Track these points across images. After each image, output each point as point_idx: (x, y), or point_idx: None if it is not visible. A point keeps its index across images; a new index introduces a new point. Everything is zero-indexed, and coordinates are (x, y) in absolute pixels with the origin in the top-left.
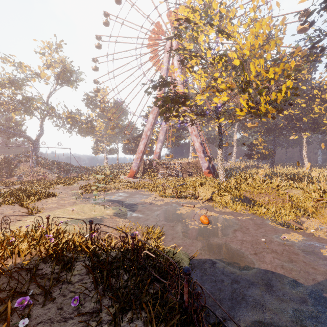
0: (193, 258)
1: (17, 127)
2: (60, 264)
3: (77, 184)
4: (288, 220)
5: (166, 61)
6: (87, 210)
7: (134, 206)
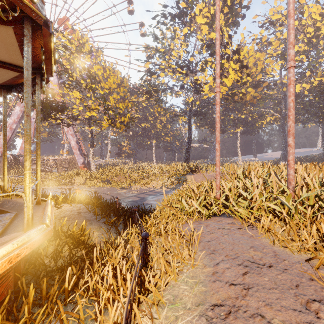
0: None
1: None
2: None
3: None
4: (125, 186)
5: None
6: None
7: None
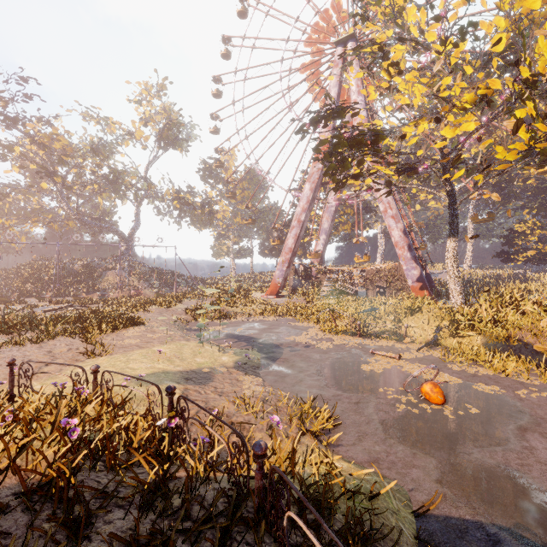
0: (424, 510)
1: (104, 217)
2: (34, 542)
3: (184, 305)
4: None
5: (336, 83)
6: (188, 353)
7: (274, 349)
